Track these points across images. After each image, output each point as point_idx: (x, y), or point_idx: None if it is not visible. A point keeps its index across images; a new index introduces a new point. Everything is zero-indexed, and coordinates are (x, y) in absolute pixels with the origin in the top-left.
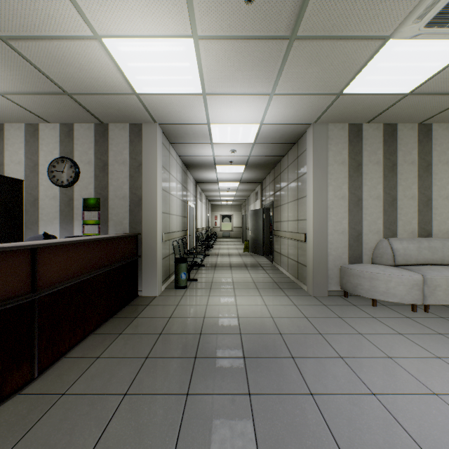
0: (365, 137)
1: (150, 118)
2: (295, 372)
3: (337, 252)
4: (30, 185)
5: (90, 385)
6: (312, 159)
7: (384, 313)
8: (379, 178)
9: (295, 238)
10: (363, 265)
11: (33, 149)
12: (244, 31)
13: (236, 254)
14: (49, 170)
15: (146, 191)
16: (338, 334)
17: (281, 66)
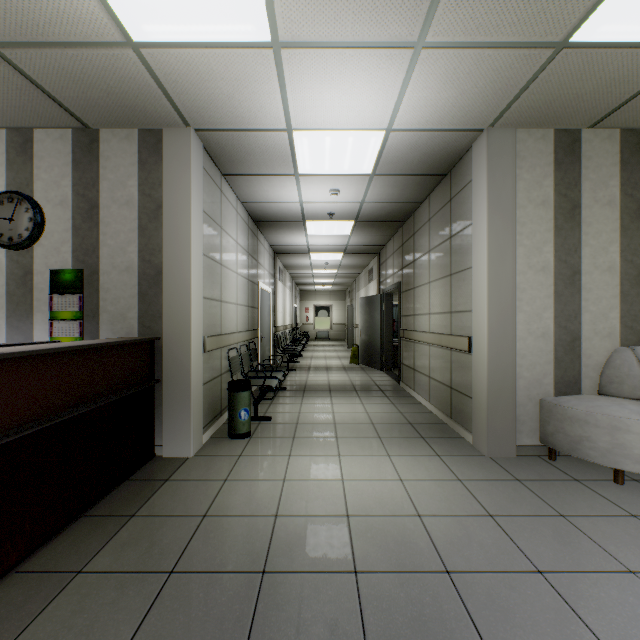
0: (585, 155)
1: (175, 115)
2: None
3: (532, 372)
4: None
5: None
6: (486, 196)
7: None
8: (613, 232)
9: (447, 345)
10: (590, 399)
11: None
12: None
13: (339, 367)
14: None
15: (171, 256)
16: (581, 573)
17: None
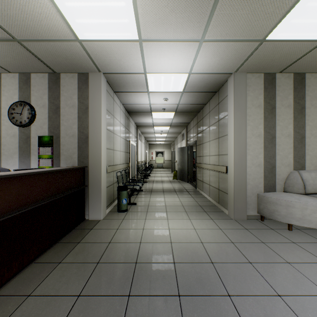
0: (278, 85)
1: (95, 67)
2: None
3: (254, 182)
4: None
5: None
6: (233, 103)
7: (301, 237)
8: (290, 119)
9: (217, 170)
10: (278, 193)
11: None
12: None
13: (167, 181)
14: (9, 112)
15: (92, 130)
16: (267, 263)
17: (213, 7)
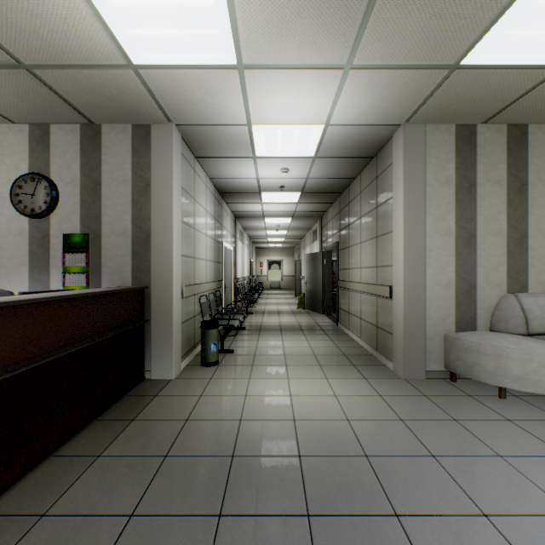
0: (480, 144)
1: (161, 114)
2: None
3: (438, 313)
4: None
5: None
6: (402, 176)
7: (521, 411)
8: (502, 204)
9: (373, 293)
10: (481, 334)
11: None
12: None
13: (288, 311)
14: (13, 192)
15: (157, 223)
16: (463, 456)
17: (368, 8)
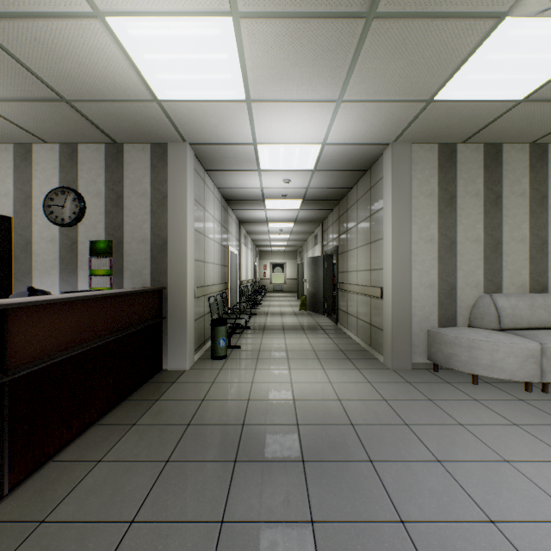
0: (460, 161)
1: (178, 136)
2: (375, 485)
3: (423, 311)
4: (21, 224)
5: (82, 506)
6: (391, 190)
7: (488, 393)
8: (479, 215)
9: (367, 294)
10: (459, 329)
11: (24, 176)
12: (303, 5)
13: (291, 313)
14: (45, 204)
15: (173, 231)
16: (431, 425)
17: (353, 60)
